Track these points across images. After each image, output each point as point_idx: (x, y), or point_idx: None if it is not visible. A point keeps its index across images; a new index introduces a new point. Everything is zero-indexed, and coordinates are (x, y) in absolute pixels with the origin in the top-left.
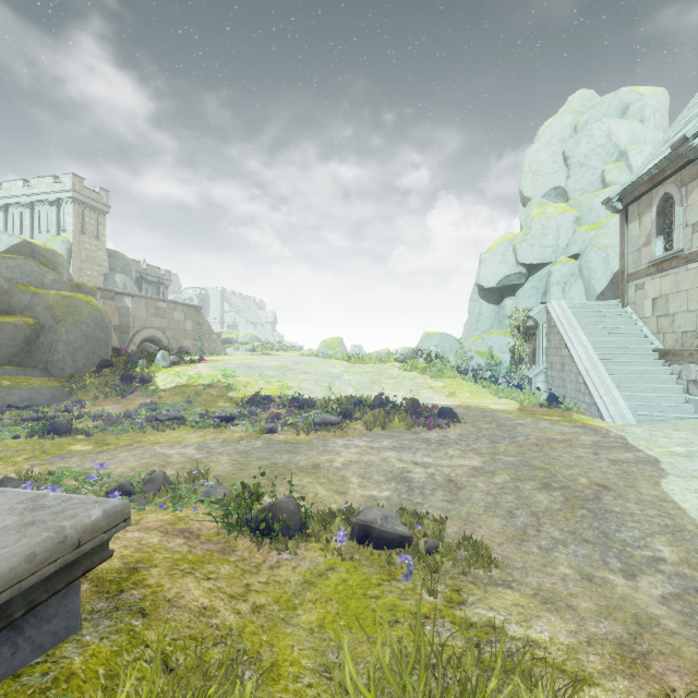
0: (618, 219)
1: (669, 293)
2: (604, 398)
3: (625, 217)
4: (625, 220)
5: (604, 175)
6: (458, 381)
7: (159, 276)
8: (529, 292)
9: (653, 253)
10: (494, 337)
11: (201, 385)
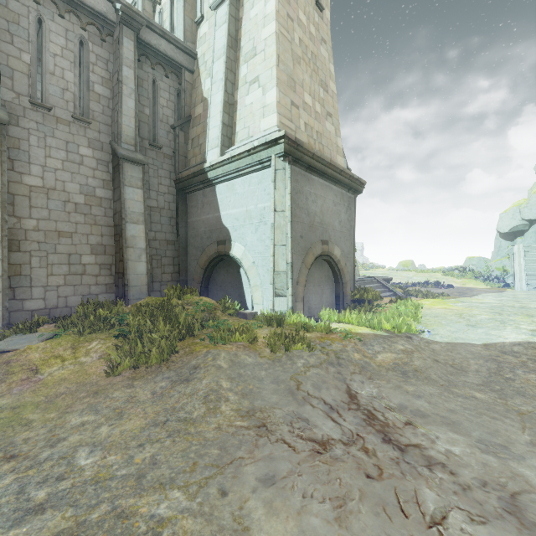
0: None
1: None
2: (517, 283)
3: None
4: None
5: None
6: (471, 280)
7: None
8: (531, 234)
9: None
10: (508, 260)
11: None
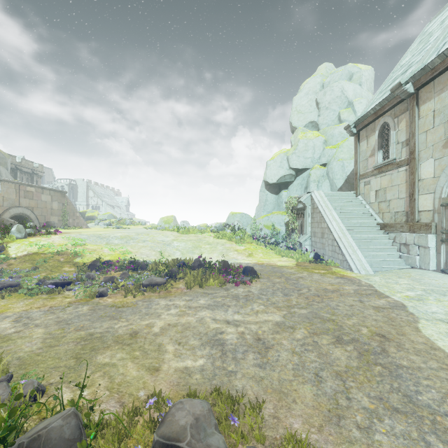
0: (349, 143)
1: (386, 187)
2: (352, 256)
3: (358, 138)
4: (358, 140)
5: (340, 115)
6: (254, 245)
7: (33, 168)
8: (297, 187)
9: (376, 161)
10: (275, 216)
11: (50, 253)
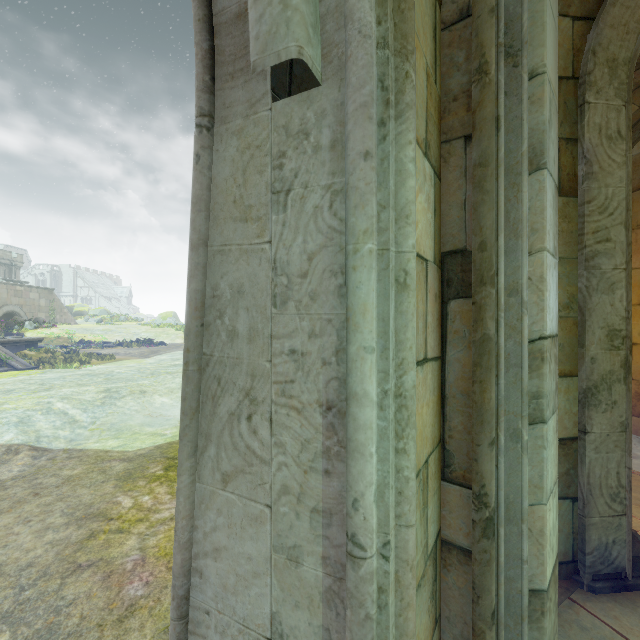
0: None
1: None
2: None
3: None
4: None
5: None
6: None
7: (11, 259)
8: None
9: None
10: None
11: (54, 337)
